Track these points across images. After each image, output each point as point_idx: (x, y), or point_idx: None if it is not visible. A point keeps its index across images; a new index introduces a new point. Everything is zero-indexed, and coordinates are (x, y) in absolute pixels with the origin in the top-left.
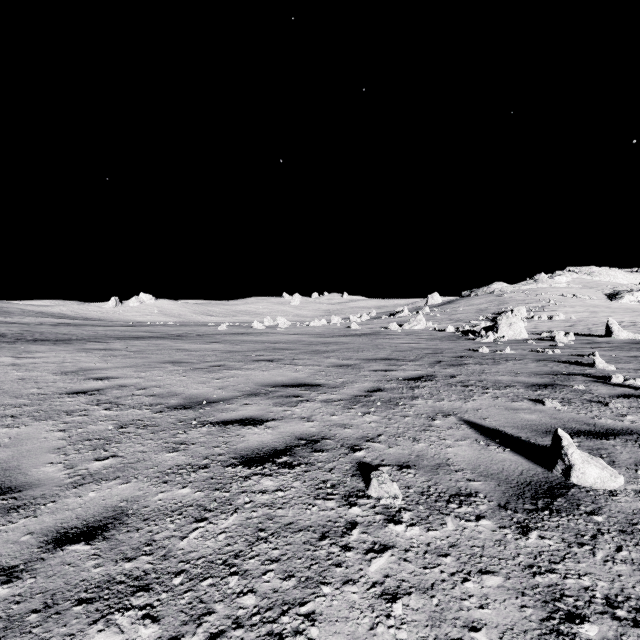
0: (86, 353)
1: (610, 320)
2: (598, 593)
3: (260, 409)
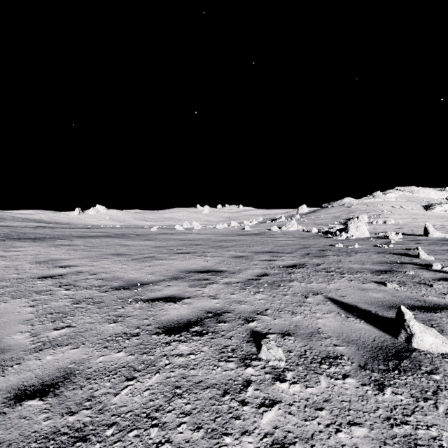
0: (55, 248)
1: (427, 224)
2: (444, 442)
3: (179, 289)
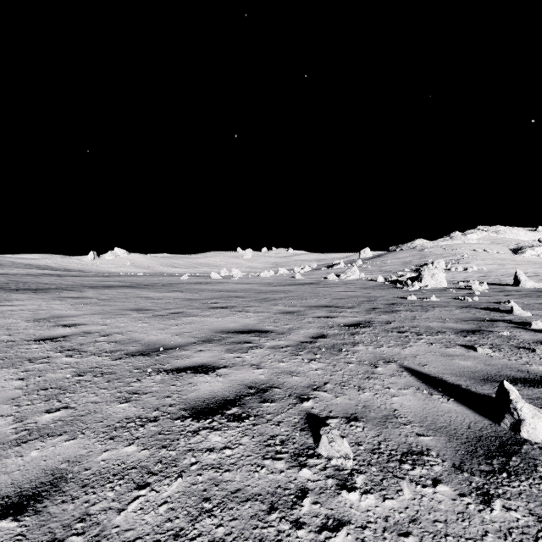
0: (60, 301)
1: (518, 271)
2: None
3: (213, 356)
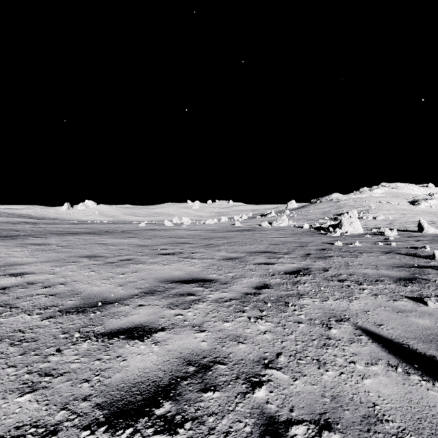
0: (21, 248)
1: (421, 220)
2: None
3: (152, 313)
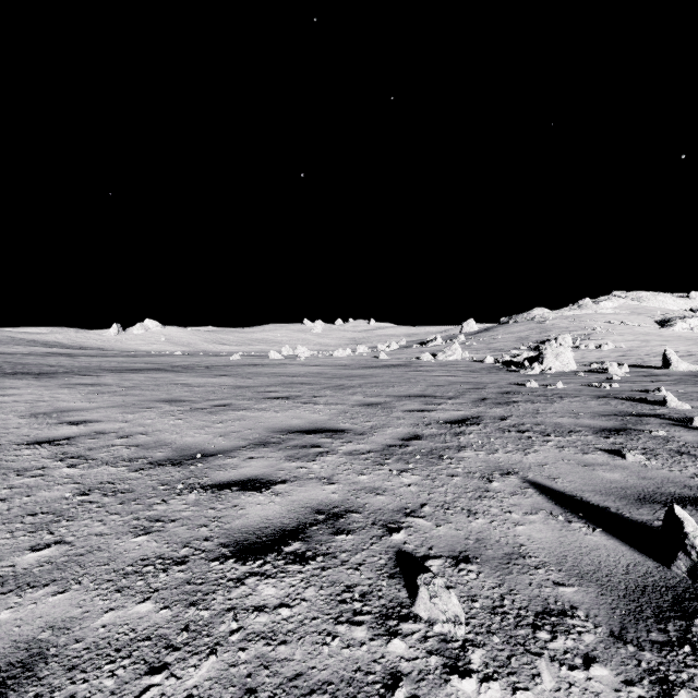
0: (69, 389)
1: (667, 350)
2: None
3: (268, 465)
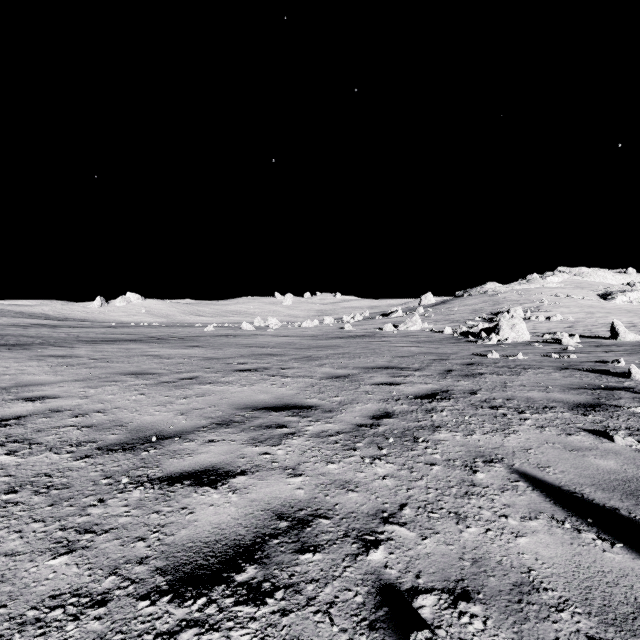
0: (38, 361)
1: (615, 321)
2: None
3: (228, 451)
